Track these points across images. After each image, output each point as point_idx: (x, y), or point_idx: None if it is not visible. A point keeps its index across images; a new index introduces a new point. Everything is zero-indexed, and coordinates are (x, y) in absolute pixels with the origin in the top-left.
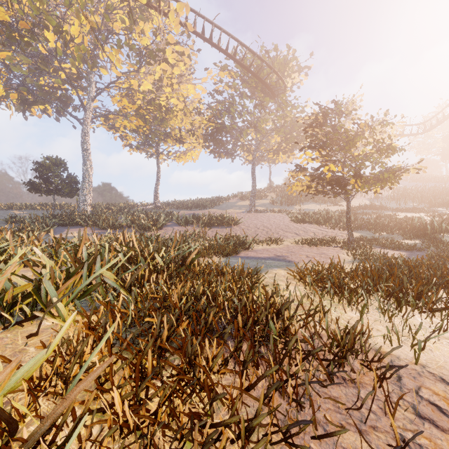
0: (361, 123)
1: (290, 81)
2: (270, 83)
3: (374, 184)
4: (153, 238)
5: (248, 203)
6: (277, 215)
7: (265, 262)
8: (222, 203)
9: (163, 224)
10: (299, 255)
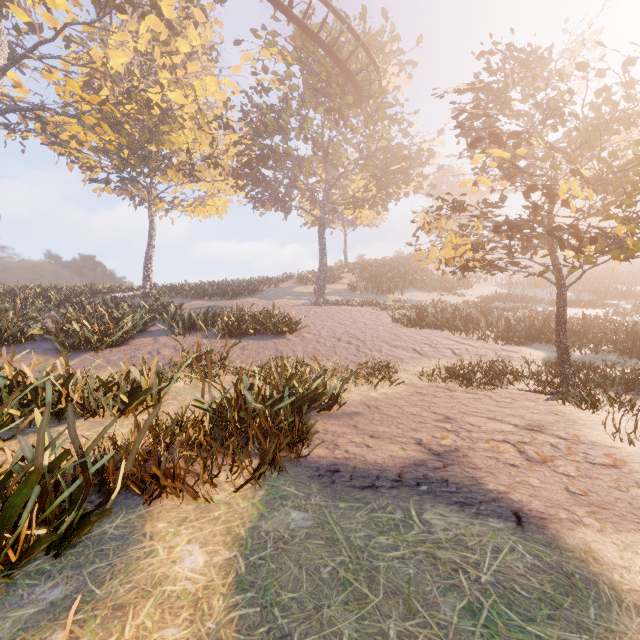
0: None
1: (385, 82)
2: (355, 71)
3: None
4: (47, 386)
5: (311, 289)
6: (365, 310)
7: (430, 529)
8: (268, 289)
9: (138, 331)
10: (487, 439)
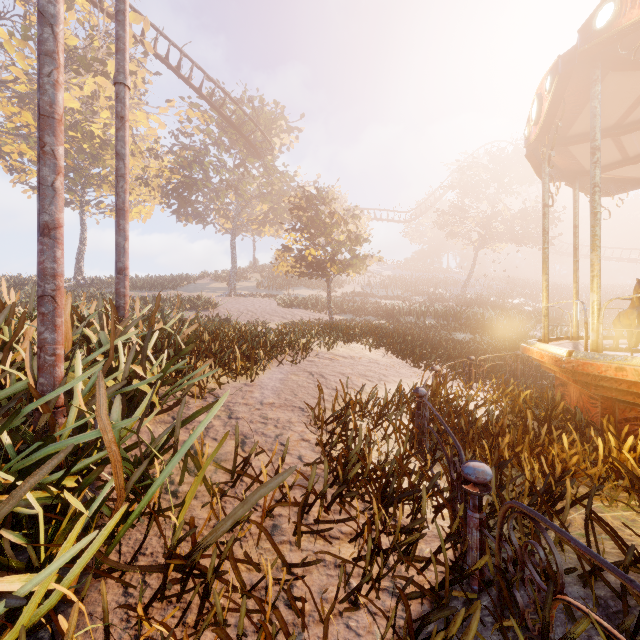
0: (336, 215)
1: (279, 142)
2: (255, 142)
3: (347, 268)
4: None
5: (225, 286)
6: (263, 299)
7: None
8: (189, 284)
9: None
10: None
